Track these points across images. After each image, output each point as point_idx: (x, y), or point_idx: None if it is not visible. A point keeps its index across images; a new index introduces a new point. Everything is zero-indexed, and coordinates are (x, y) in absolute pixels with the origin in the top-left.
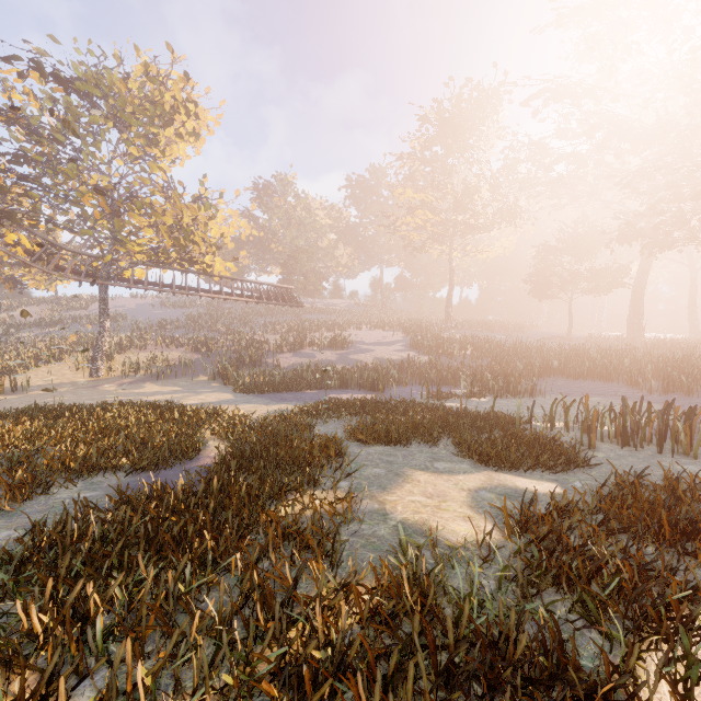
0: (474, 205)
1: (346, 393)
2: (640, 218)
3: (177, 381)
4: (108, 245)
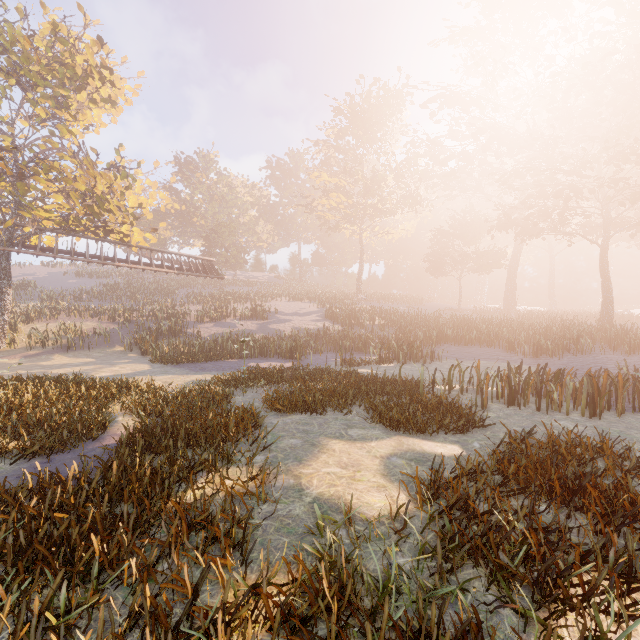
0: (382, 191)
1: (265, 362)
2: (514, 210)
3: (91, 352)
4: (11, 210)
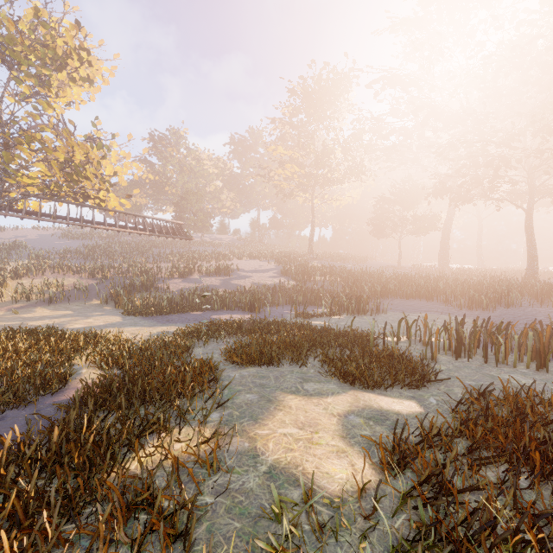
0: (331, 163)
1: (227, 314)
2: (448, 179)
3: (70, 305)
4: None
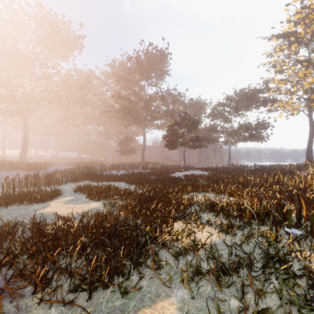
0: None
1: None
2: None
3: None
4: None
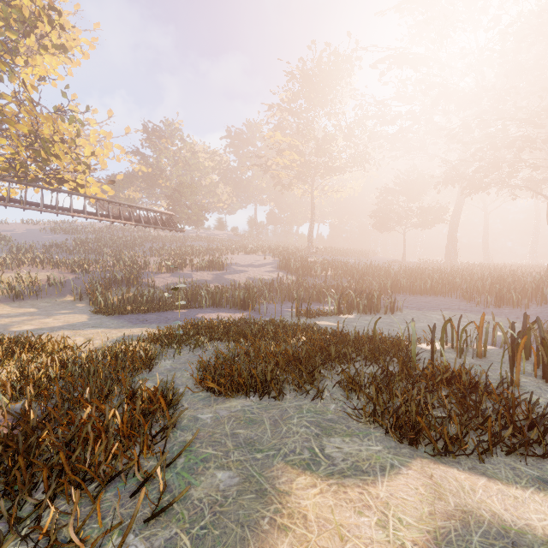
0: (332, 151)
1: (216, 312)
2: (459, 166)
3: (38, 302)
4: None
